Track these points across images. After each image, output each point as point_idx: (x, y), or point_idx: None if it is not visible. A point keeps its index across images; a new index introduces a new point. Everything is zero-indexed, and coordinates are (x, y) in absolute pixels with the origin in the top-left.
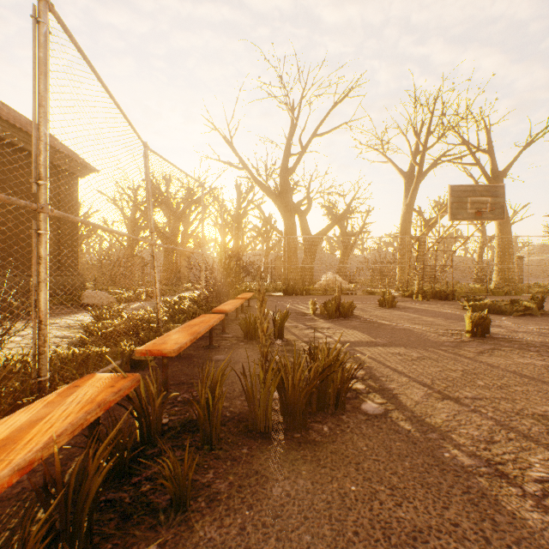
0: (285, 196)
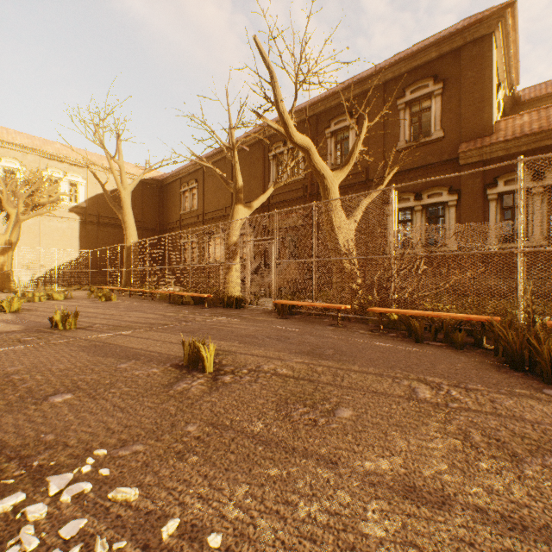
0: None
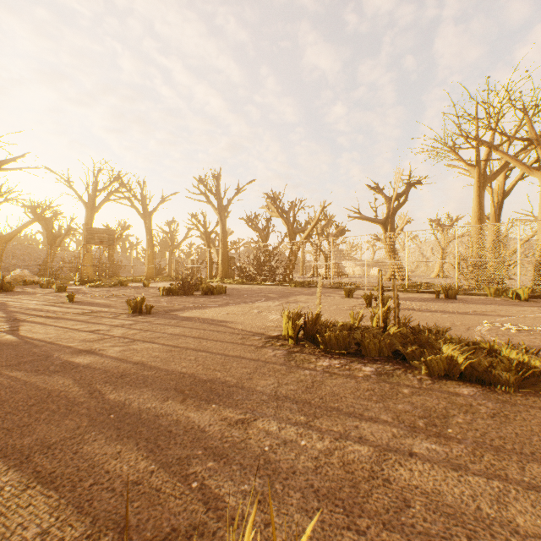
0: None
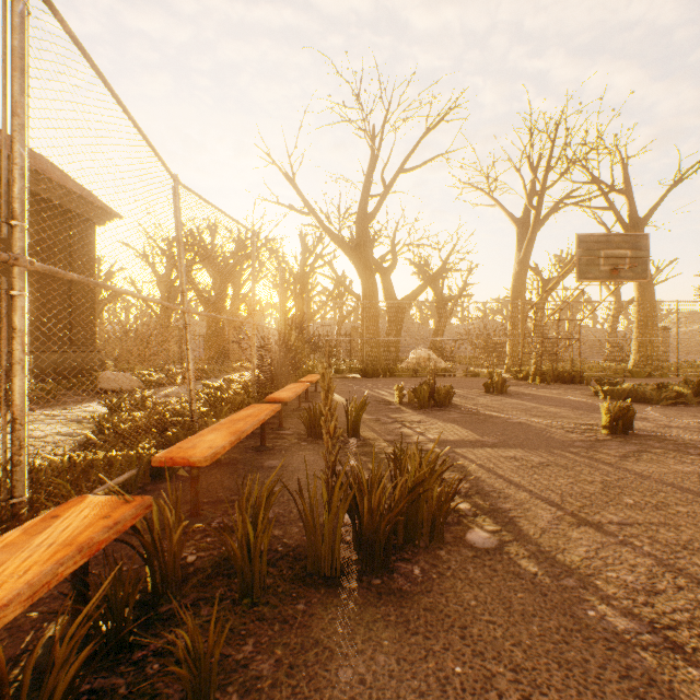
0: (363, 250)
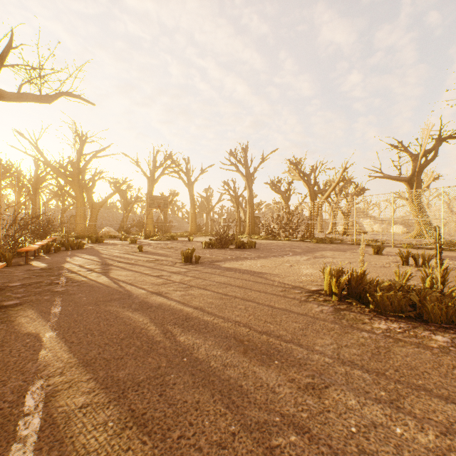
0: (77, 183)
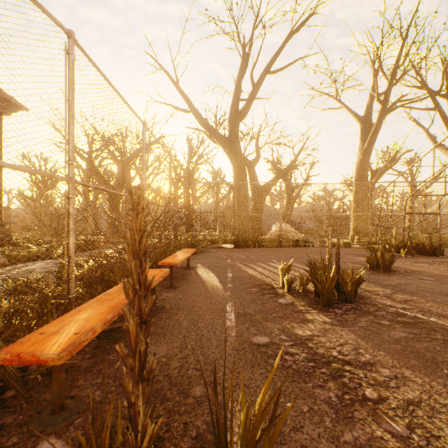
0: (234, 141)
